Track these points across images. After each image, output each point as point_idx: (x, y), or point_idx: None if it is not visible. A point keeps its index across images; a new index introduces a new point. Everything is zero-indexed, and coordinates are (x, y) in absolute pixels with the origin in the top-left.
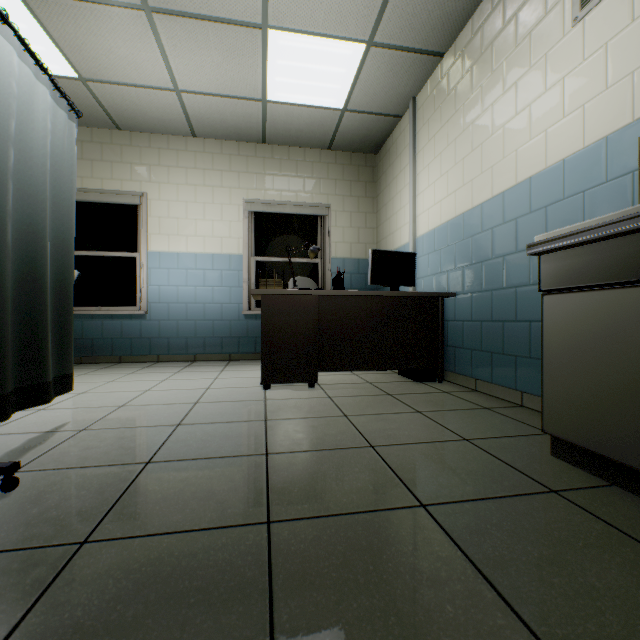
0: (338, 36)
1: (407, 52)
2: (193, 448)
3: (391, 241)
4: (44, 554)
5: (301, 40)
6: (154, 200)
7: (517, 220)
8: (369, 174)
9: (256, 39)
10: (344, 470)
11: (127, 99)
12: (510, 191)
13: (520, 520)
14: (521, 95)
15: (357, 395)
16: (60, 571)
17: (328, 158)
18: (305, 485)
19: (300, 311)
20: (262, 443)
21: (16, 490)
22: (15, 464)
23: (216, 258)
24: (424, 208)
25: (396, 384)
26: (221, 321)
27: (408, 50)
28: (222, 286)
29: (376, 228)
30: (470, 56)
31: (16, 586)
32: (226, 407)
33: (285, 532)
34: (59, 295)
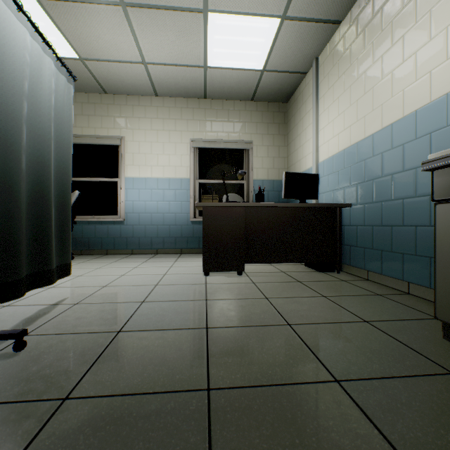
0: (259, 14)
1: (312, 22)
2: (152, 321)
3: (298, 166)
4: (35, 407)
5: (232, 19)
6: (129, 141)
7: (404, 145)
8: (281, 118)
9: (199, 21)
10: (268, 344)
11: (111, 71)
12: (398, 123)
13: (427, 401)
14: (408, 45)
15: (274, 281)
16: (44, 424)
17: (251, 107)
18: (237, 356)
19: (231, 218)
20: (203, 319)
21: (24, 350)
22: (23, 331)
23: (171, 181)
24: (324, 140)
25: (304, 273)
26: (175, 226)
27: (313, 21)
28: (176, 201)
29: (287, 157)
30: (363, 20)
31: (10, 436)
32: (177, 289)
33: (222, 400)
34: (61, 207)
